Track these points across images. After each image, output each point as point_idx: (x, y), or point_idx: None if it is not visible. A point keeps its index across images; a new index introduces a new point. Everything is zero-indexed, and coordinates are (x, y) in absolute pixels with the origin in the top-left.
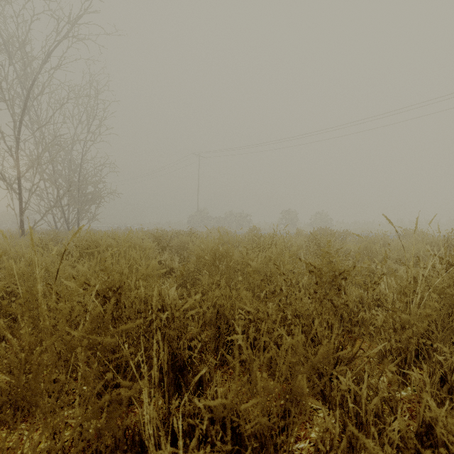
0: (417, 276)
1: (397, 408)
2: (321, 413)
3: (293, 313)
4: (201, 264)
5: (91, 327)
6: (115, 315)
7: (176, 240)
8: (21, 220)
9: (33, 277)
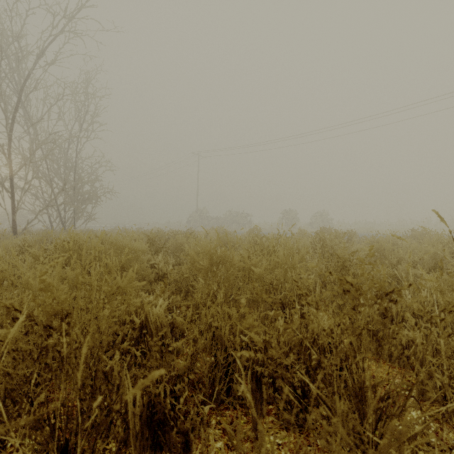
0: None
1: None
2: None
3: (309, 336)
4: (197, 270)
5: None
6: (62, 354)
7: (172, 241)
8: (13, 219)
9: None
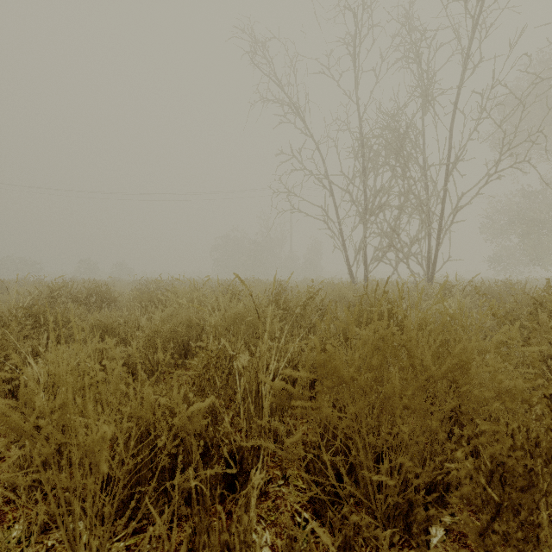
0: None
1: None
2: None
3: None
4: None
5: None
6: None
7: None
8: None
9: None
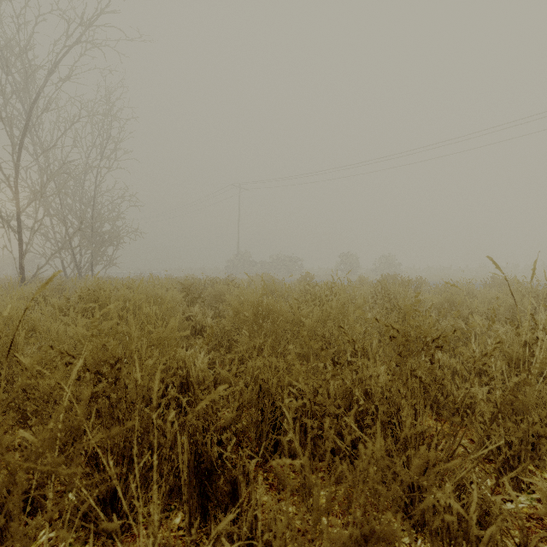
0: (531, 340)
1: (528, 546)
2: (406, 537)
3: (362, 390)
4: (240, 322)
5: (50, 436)
6: (112, 399)
7: (210, 290)
8: (21, 265)
9: (15, 339)
